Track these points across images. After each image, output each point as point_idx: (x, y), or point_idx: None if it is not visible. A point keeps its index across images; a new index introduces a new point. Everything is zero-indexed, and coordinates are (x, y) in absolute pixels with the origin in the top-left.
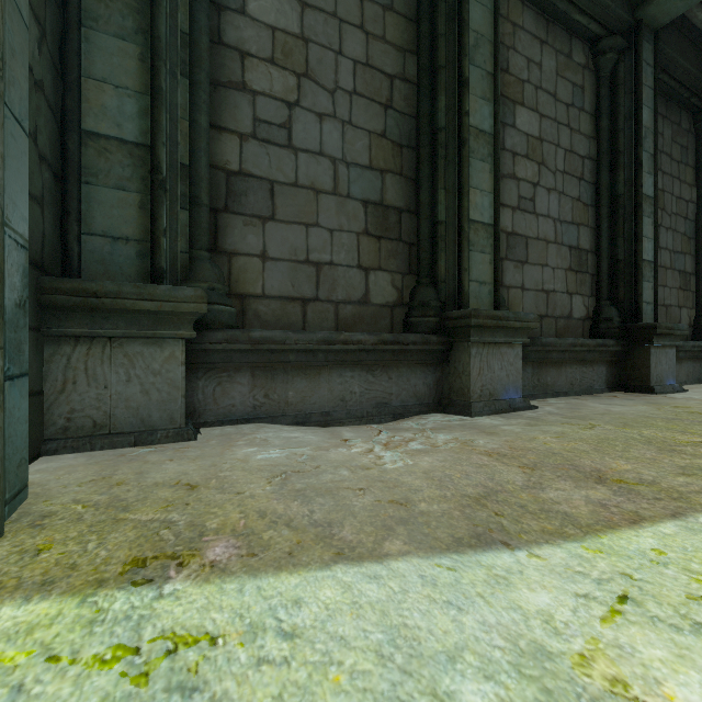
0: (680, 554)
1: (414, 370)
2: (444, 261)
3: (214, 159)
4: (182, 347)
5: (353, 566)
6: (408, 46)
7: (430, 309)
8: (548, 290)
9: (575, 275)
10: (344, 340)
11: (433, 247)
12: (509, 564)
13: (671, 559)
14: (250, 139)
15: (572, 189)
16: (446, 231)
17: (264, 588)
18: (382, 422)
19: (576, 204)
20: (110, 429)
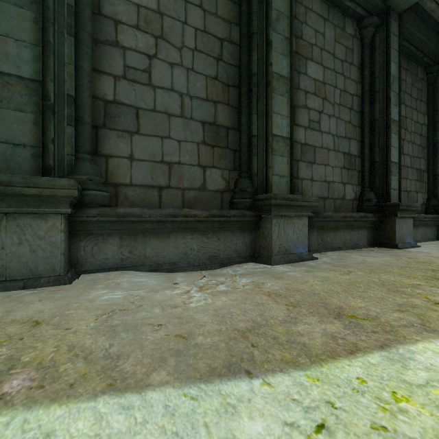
0: (377, 383)
1: (235, 234)
2: (256, 162)
3: (95, 92)
4: (61, 219)
5: (116, 397)
6: (233, 20)
7: (246, 194)
8: (329, 181)
9: (347, 171)
10: (185, 214)
11: (250, 152)
12: (243, 392)
13: (369, 388)
14: (122, 79)
15: (345, 115)
16: (258, 142)
17: (30, 421)
18: (212, 269)
19: (348, 125)
20: (6, 277)
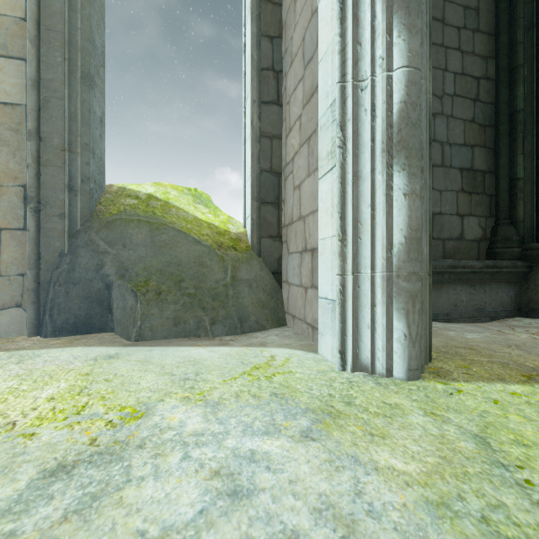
0: None
1: (500, 286)
2: (522, 207)
3: None
4: None
5: None
6: (489, 54)
7: (512, 242)
8: None
9: None
10: (462, 265)
11: (511, 197)
12: None
13: None
14: None
15: None
16: (525, 185)
17: None
18: (483, 322)
19: None
20: None
